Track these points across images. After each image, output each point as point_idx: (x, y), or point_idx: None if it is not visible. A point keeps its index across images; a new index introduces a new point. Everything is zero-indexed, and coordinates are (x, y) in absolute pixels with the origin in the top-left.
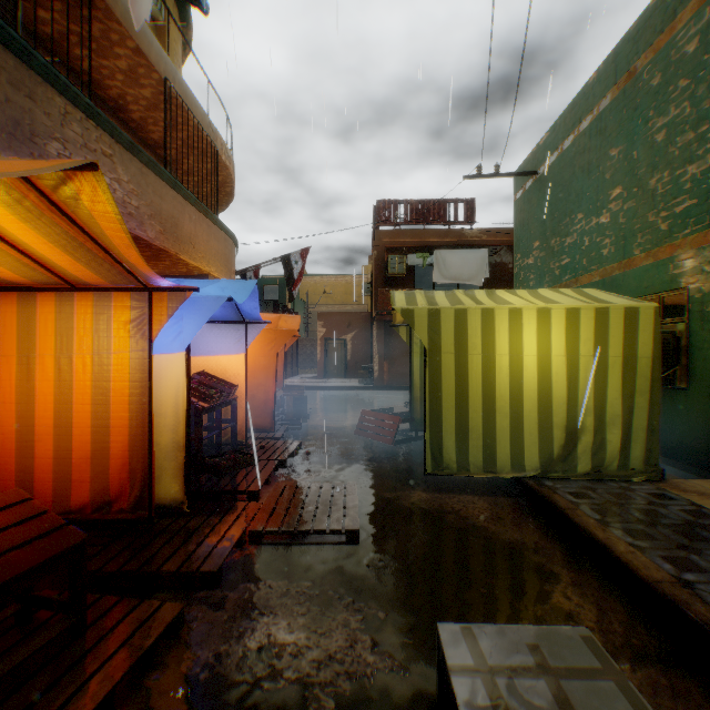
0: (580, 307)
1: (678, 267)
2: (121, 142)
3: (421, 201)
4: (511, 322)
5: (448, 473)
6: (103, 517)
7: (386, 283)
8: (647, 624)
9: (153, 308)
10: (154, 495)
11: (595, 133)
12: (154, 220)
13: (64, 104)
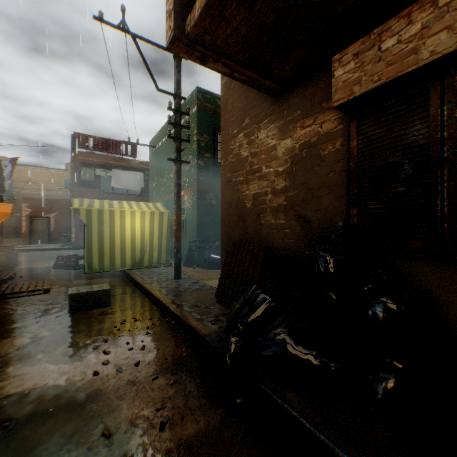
0: (145, 211)
1: (185, 199)
2: None
3: (104, 139)
4: (121, 215)
5: (96, 271)
6: None
7: (81, 184)
8: (135, 290)
9: None
10: None
11: (170, 142)
12: None
13: None
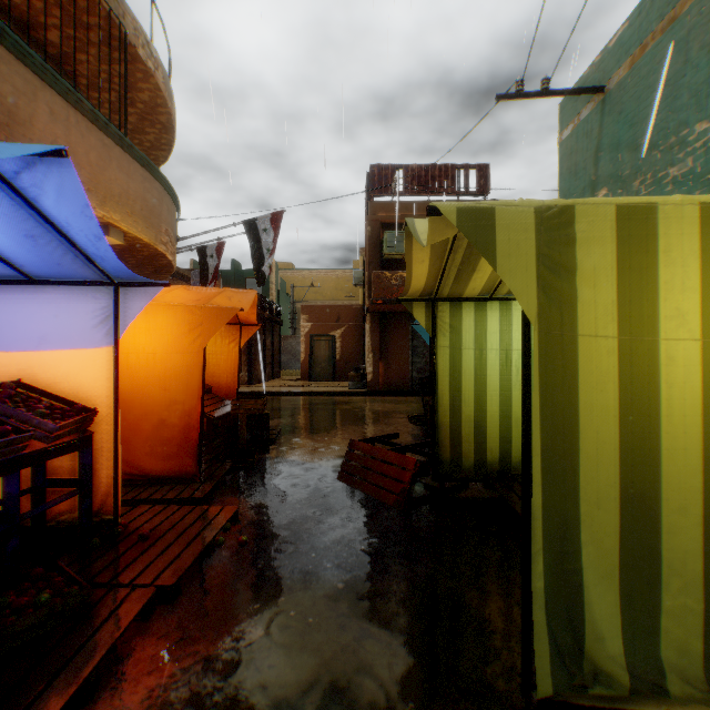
0: None
1: None
2: None
3: (424, 166)
4: None
5: (598, 692)
6: None
7: (382, 266)
8: None
9: None
10: None
11: None
12: None
13: None
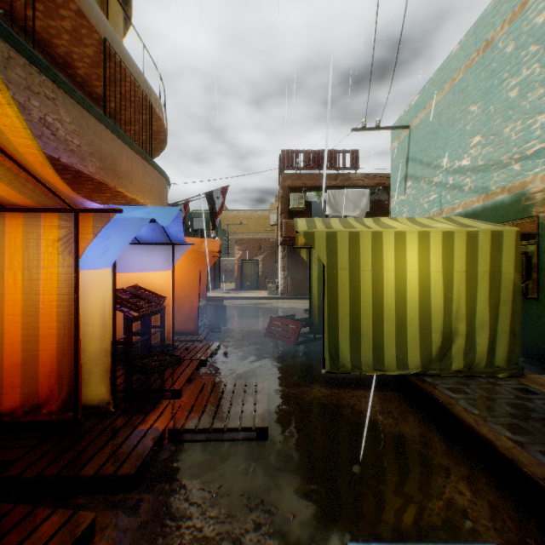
0: (454, 231)
1: (529, 199)
2: (63, 88)
3: (316, 151)
4: (397, 243)
5: (344, 371)
6: (33, 419)
7: (289, 215)
8: (537, 520)
9: (80, 228)
10: (81, 397)
11: (458, 93)
12: (95, 157)
13: (8, 50)
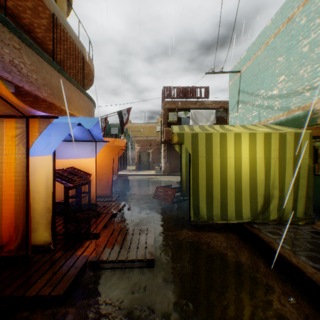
0: (271, 132)
1: (316, 114)
2: (26, 42)
3: (184, 87)
4: (235, 140)
5: (202, 220)
6: None
7: (168, 125)
8: None
9: (30, 128)
10: (31, 240)
11: (270, 50)
12: (47, 87)
13: None
